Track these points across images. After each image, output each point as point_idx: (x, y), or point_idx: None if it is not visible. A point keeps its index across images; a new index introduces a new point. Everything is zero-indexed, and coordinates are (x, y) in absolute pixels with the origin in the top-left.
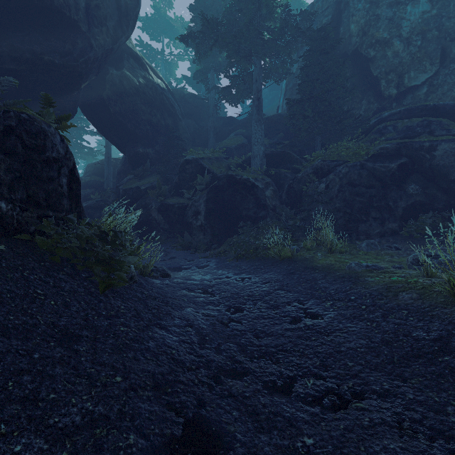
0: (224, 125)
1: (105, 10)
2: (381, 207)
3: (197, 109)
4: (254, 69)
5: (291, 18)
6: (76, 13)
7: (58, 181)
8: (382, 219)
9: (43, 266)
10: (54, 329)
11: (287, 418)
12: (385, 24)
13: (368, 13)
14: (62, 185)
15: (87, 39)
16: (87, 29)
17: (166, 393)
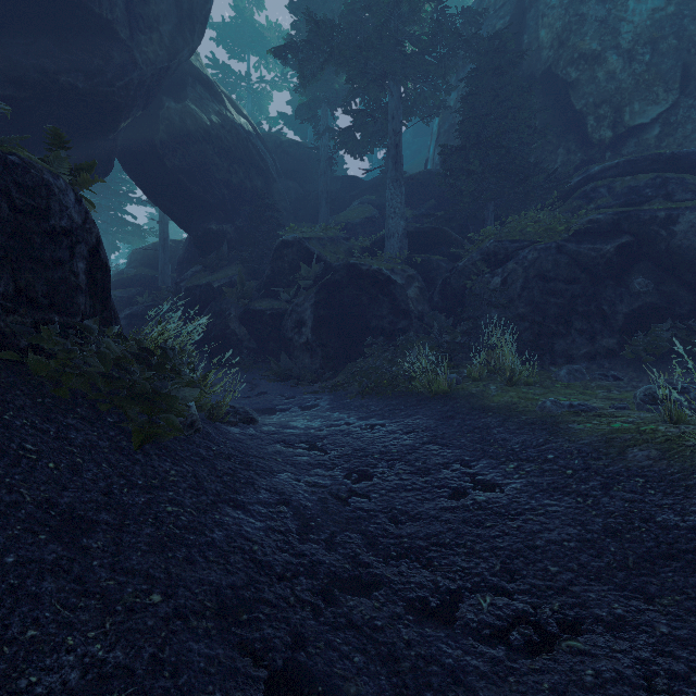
0: (343, 189)
1: (157, 6)
2: (590, 314)
3: (301, 165)
4: (390, 99)
5: (446, 20)
6: (110, 10)
7: (71, 266)
8: (591, 332)
9: (39, 405)
10: (49, 511)
11: (449, 667)
12: (594, 29)
13: (568, 11)
14: (78, 274)
15: (128, 51)
16: (129, 35)
17: (239, 622)
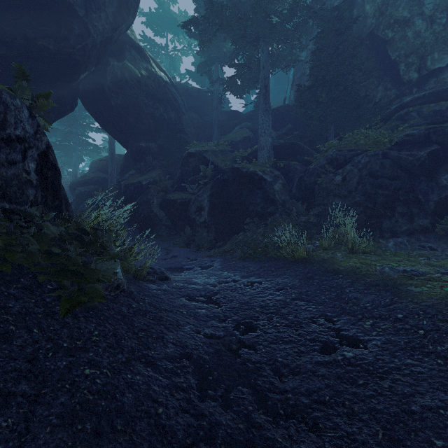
0: (228, 119)
1: None
2: (409, 201)
3: (201, 103)
4: (261, 55)
5: (300, 0)
6: None
7: (23, 166)
8: (410, 214)
9: None
10: None
11: None
12: (405, 2)
13: None
14: (29, 172)
15: (84, 25)
16: (85, 14)
17: None
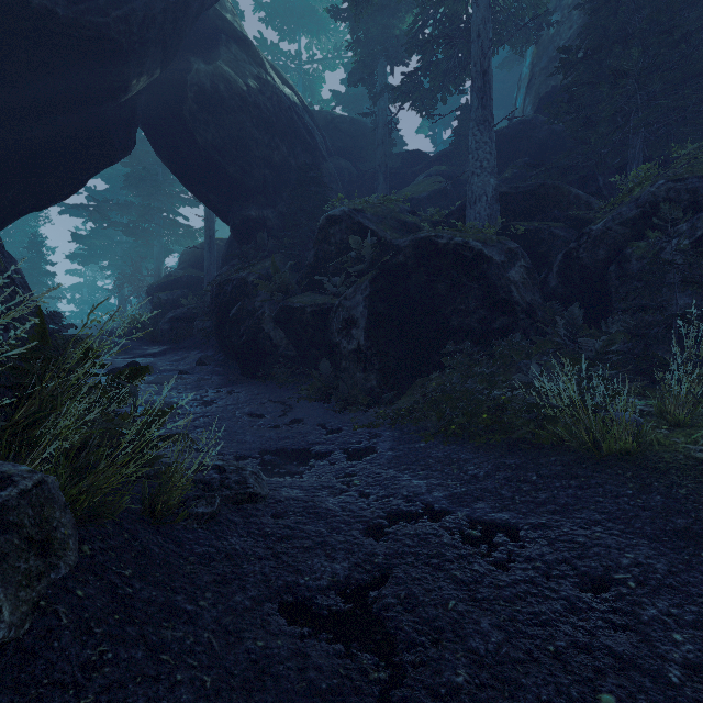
0: (404, 166)
1: None
2: None
3: (355, 142)
4: (474, 11)
5: None
6: None
7: None
8: None
9: None
10: None
11: None
12: None
13: None
14: None
15: None
16: None
17: None
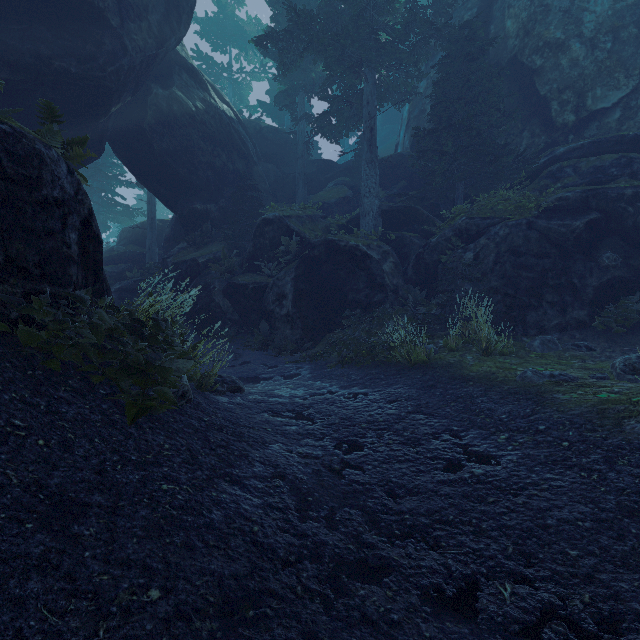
0: (318, 172)
1: None
2: (560, 287)
3: (279, 149)
4: (365, 85)
5: (418, 11)
6: None
7: (63, 237)
8: (562, 304)
9: (30, 377)
10: (37, 494)
11: None
12: (558, 18)
13: (533, 2)
14: (70, 244)
15: (118, 38)
16: (119, 23)
17: (246, 620)
